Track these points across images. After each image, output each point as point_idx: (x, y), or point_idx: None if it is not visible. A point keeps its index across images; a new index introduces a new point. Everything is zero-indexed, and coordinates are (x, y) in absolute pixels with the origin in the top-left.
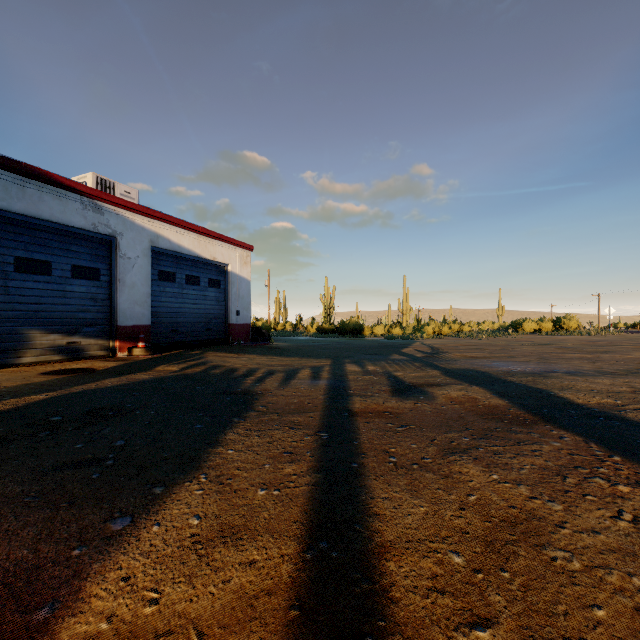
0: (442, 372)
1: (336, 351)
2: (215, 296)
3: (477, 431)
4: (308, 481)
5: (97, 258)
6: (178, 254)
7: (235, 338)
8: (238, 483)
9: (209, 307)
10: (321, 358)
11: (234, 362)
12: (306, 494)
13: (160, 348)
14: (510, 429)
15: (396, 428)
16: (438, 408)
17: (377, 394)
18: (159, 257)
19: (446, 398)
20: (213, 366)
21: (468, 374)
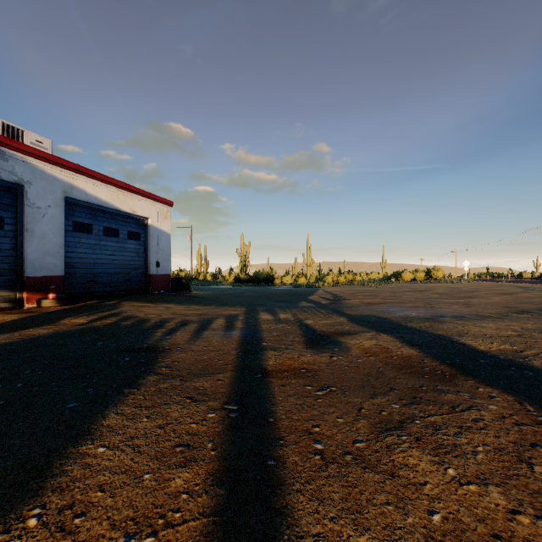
0: (348, 319)
1: (250, 299)
2: (135, 248)
3: (403, 392)
4: (204, 506)
5: (0, 206)
6: (95, 206)
7: (155, 288)
8: (91, 524)
9: (128, 258)
10: (236, 306)
11: (149, 312)
12: (197, 539)
13: (76, 298)
14: (436, 388)
15: (316, 392)
16: (354, 361)
17: (291, 346)
18: (74, 208)
19: (360, 349)
20: (126, 317)
21: (372, 320)
